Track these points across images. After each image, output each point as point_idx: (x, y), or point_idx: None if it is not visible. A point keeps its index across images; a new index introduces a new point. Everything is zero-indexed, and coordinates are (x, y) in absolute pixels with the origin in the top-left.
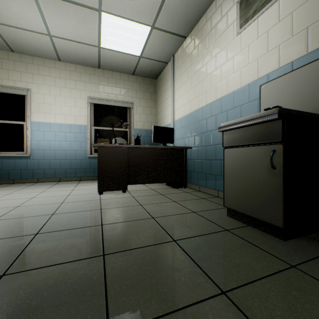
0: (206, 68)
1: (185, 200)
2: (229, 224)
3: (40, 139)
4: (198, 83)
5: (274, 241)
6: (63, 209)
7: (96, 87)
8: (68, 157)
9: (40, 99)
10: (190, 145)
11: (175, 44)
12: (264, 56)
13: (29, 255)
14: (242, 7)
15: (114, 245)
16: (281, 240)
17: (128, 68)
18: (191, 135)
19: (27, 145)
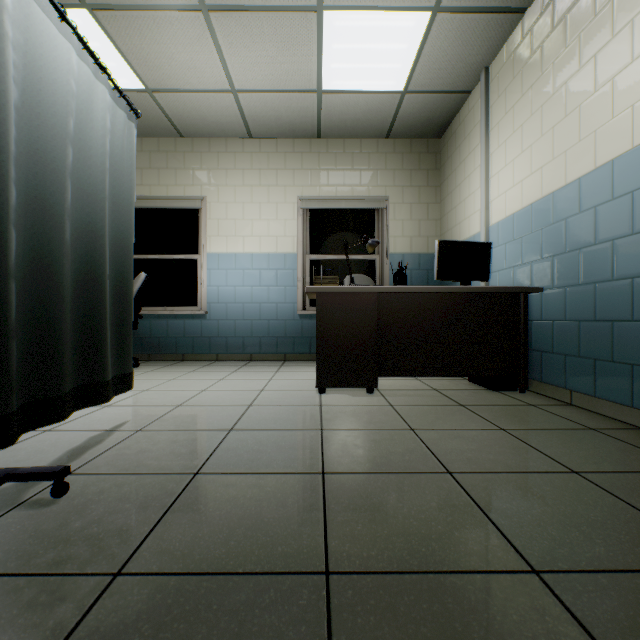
0: (595, 66)
1: (533, 428)
2: None
3: (220, 283)
4: (566, 116)
5: None
6: (249, 421)
7: (313, 177)
8: (263, 316)
9: (220, 212)
10: (537, 282)
11: (493, 36)
12: None
13: (173, 530)
14: None
15: (352, 545)
16: None
17: (376, 124)
18: (542, 256)
19: (202, 295)
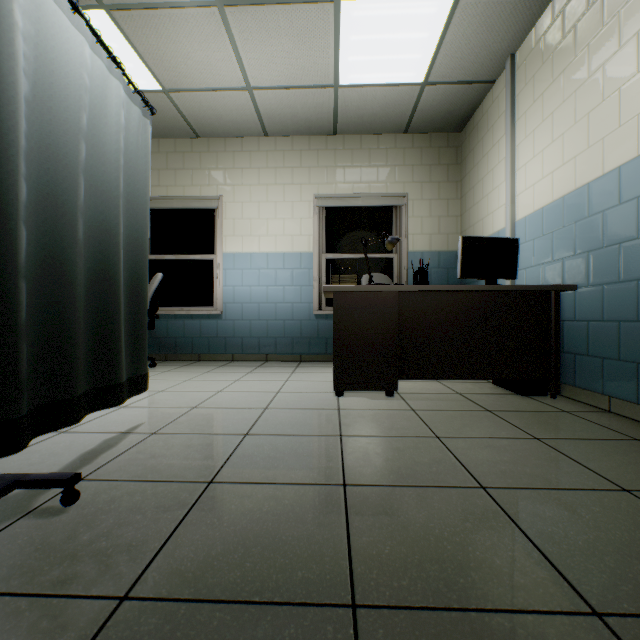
0: (638, 44)
1: (571, 437)
2: None
3: (236, 283)
4: (603, 101)
5: None
6: (265, 425)
7: (329, 175)
8: (279, 316)
9: (236, 212)
10: (569, 280)
11: (520, 20)
12: None
13: (185, 547)
14: None
15: (381, 572)
16: None
17: (394, 118)
18: (575, 252)
19: (217, 295)
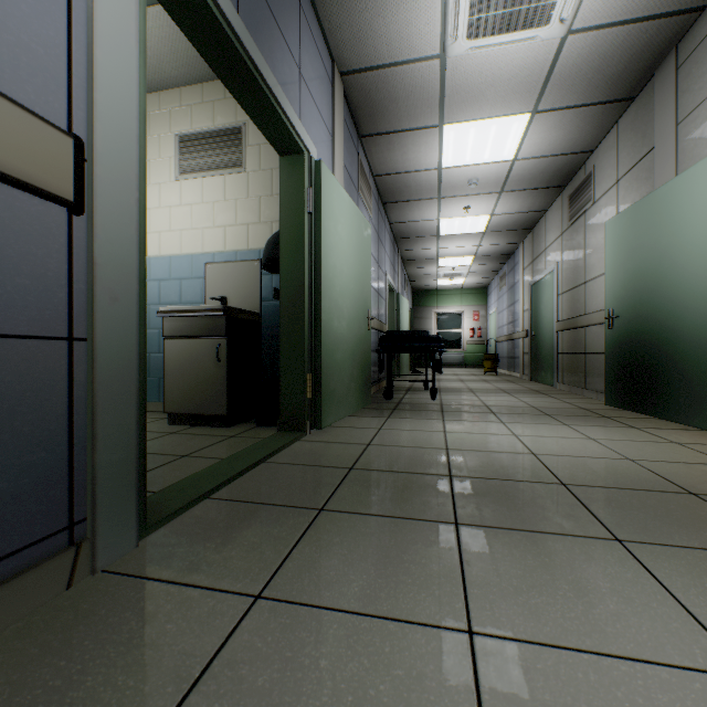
0: None
1: None
2: (174, 429)
3: None
4: None
5: (220, 430)
6: None
7: None
8: None
9: None
10: None
11: None
12: (211, 229)
13: None
14: (184, 148)
15: None
16: (226, 428)
17: None
18: None
19: None
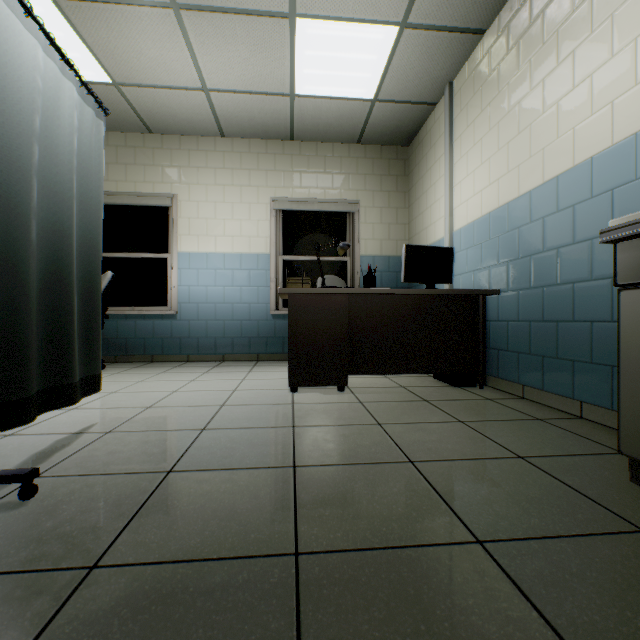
0: (543, 90)
1: (488, 419)
2: None
3: (192, 283)
4: (519, 133)
5: None
6: (221, 420)
7: (286, 179)
8: (236, 316)
9: (192, 211)
10: (494, 286)
11: (456, 54)
12: None
13: (148, 524)
14: None
15: (320, 528)
16: None
17: (348, 129)
18: (498, 262)
19: (172, 294)
